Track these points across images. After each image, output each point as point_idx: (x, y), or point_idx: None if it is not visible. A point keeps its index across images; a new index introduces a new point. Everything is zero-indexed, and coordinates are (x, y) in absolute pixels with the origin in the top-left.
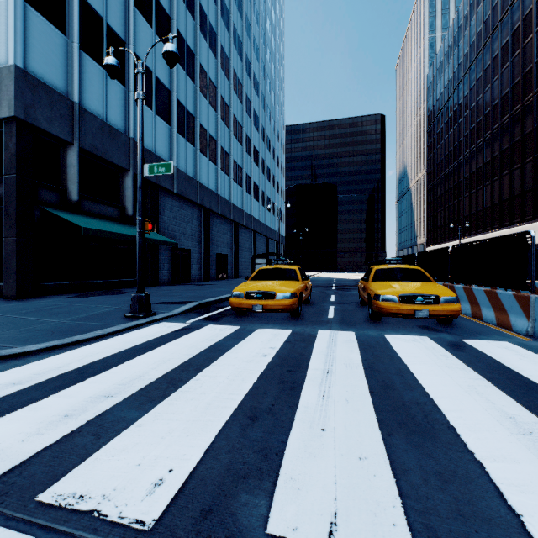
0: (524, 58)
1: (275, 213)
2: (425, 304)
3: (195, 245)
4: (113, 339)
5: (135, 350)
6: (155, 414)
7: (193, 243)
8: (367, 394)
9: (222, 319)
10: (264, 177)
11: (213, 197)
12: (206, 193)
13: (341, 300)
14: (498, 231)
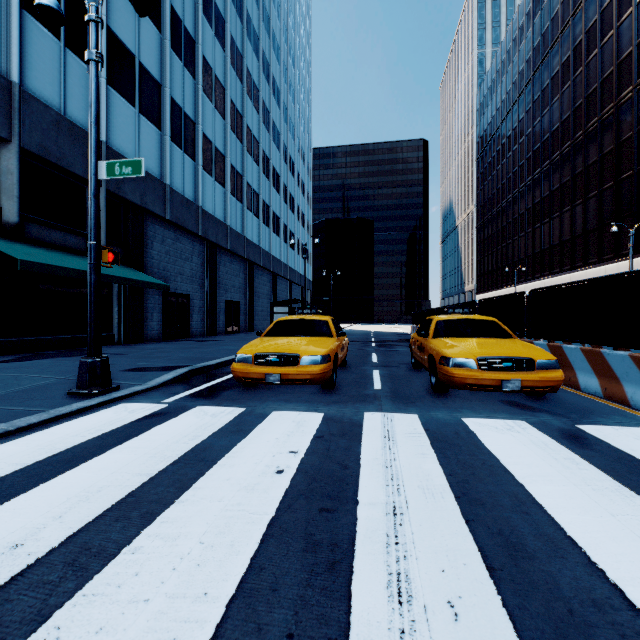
0: (588, 77)
1: (300, 252)
2: (515, 371)
3: (196, 290)
4: (20, 440)
5: (48, 465)
6: None
7: (194, 286)
8: (487, 580)
9: (220, 394)
10: (286, 207)
11: (220, 228)
12: (211, 223)
13: (386, 361)
14: (557, 276)
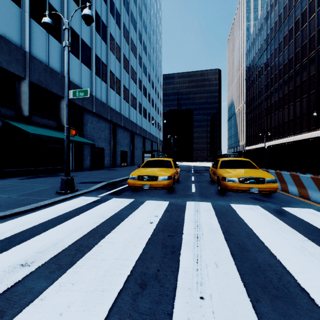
0: (302, 37)
1: (156, 126)
2: (256, 184)
3: (107, 145)
4: (43, 210)
5: (58, 219)
6: (60, 285)
7: (106, 144)
8: (230, 257)
9: (122, 193)
10: (150, 104)
11: (118, 115)
12: (114, 113)
13: (198, 180)
14: (286, 138)
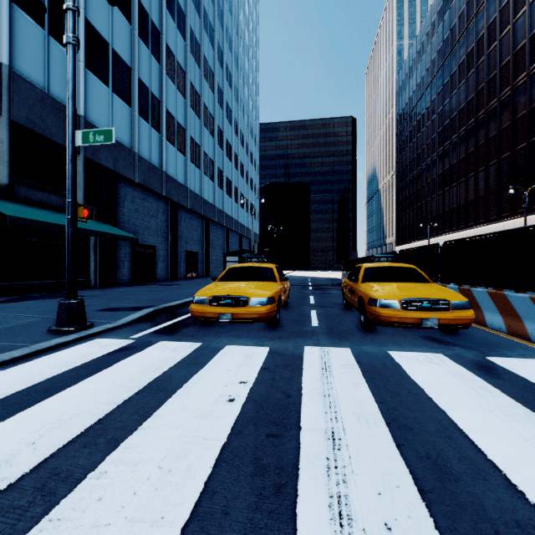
0: (489, 65)
1: (248, 211)
2: (433, 311)
3: (161, 242)
4: (3, 372)
5: (27, 395)
6: None
7: (159, 239)
8: (419, 502)
9: (180, 330)
10: (237, 173)
11: (181, 190)
12: (173, 185)
13: (322, 302)
14: (463, 231)
